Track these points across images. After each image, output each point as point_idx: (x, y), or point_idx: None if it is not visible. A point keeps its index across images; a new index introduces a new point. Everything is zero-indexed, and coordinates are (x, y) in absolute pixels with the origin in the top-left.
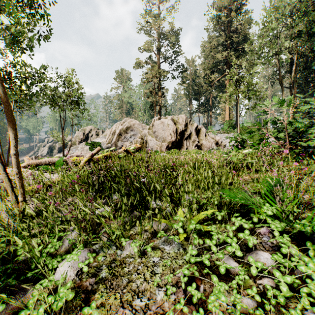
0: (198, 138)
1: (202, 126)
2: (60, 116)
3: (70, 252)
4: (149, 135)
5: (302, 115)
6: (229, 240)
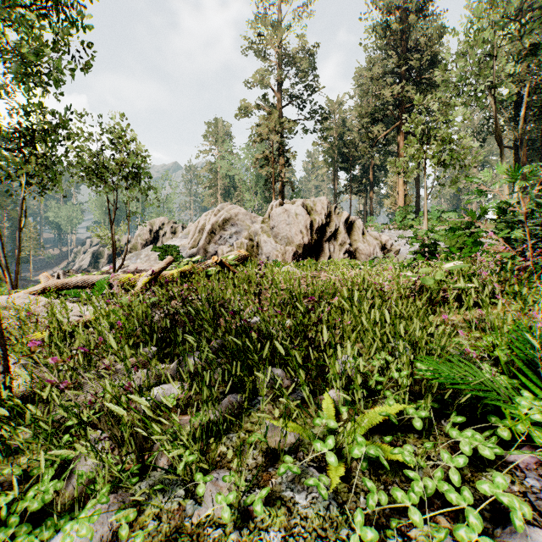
0: (350, 238)
1: (356, 216)
2: (109, 200)
3: (81, 503)
4: (263, 232)
5: (535, 197)
6: (453, 498)
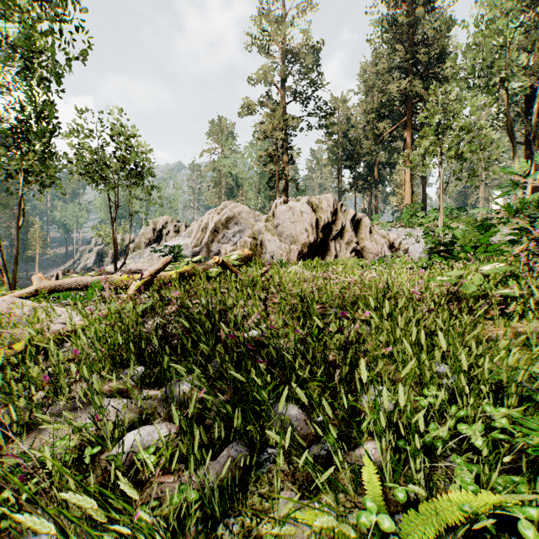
0: (357, 237)
1: (363, 214)
2: (110, 199)
3: None
4: (267, 231)
5: None
6: None
